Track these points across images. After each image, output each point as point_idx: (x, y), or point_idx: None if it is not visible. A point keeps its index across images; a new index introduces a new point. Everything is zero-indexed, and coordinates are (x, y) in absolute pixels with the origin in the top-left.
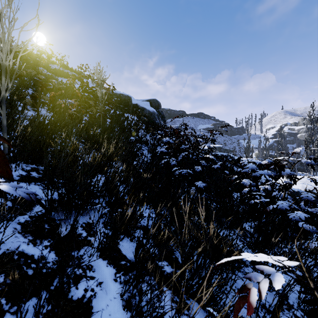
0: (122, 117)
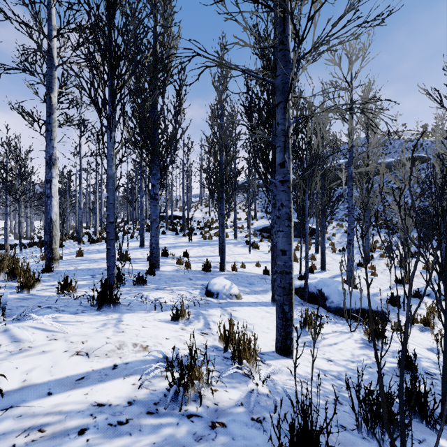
0: None
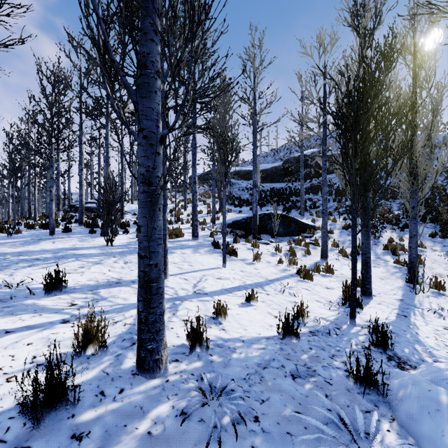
0: None
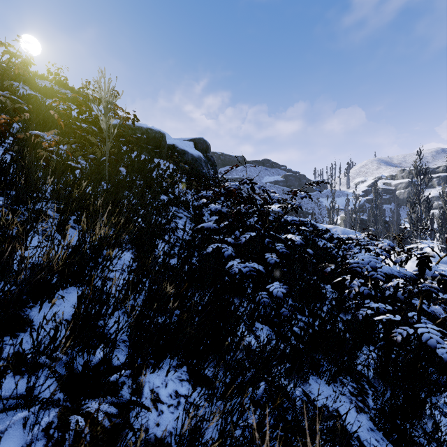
0: (150, 163)
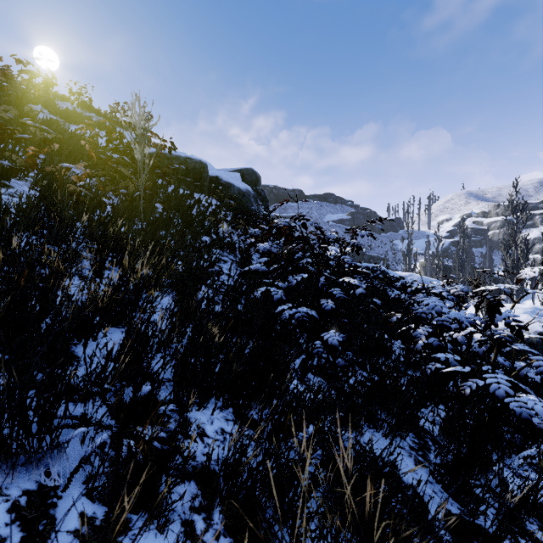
0: (190, 199)
